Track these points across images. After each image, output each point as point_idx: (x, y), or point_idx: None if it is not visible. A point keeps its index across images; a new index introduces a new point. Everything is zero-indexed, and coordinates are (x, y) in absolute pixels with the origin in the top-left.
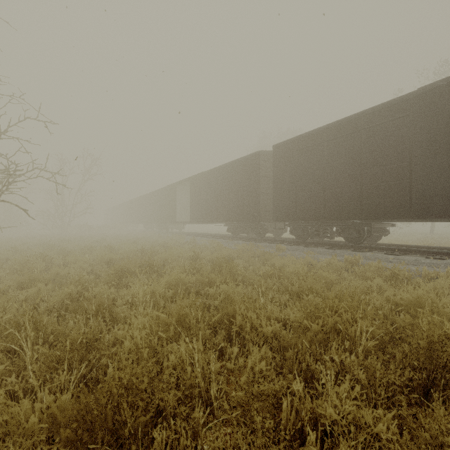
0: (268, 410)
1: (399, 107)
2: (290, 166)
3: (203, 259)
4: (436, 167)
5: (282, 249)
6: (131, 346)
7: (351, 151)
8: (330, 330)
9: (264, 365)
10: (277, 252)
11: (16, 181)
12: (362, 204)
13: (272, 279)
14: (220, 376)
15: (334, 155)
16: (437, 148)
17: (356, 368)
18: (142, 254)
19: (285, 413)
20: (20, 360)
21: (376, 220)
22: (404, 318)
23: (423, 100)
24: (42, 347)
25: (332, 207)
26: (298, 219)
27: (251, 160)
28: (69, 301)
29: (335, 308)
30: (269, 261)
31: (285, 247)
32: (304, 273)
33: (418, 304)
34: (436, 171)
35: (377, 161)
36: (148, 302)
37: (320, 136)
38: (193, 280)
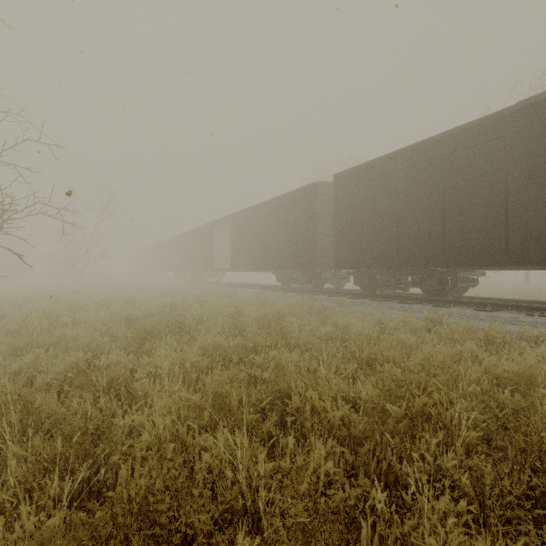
0: (339, 533)
1: (493, 126)
2: (355, 200)
3: (247, 317)
4: (541, 201)
5: (345, 304)
6: (151, 439)
7: (431, 181)
8: (416, 414)
9: (331, 466)
10: (338, 307)
11: (12, 218)
12: (445, 248)
13: (334, 342)
14: (271, 479)
15: (410, 186)
16: (541, 177)
17: (457, 470)
18: (171, 309)
19: (365, 542)
20: (2, 457)
21: (462, 267)
22: (510, 396)
23: (523, 117)
24: (34, 438)
25: (408, 252)
26: (365, 266)
27: (306, 193)
28: (76, 372)
29: (423, 385)
30: (330, 318)
31: (348, 301)
32: (375, 335)
33: (526, 378)
34: (540, 207)
35: (464, 194)
36: (176, 375)
37: (392, 162)
38: (235, 344)
